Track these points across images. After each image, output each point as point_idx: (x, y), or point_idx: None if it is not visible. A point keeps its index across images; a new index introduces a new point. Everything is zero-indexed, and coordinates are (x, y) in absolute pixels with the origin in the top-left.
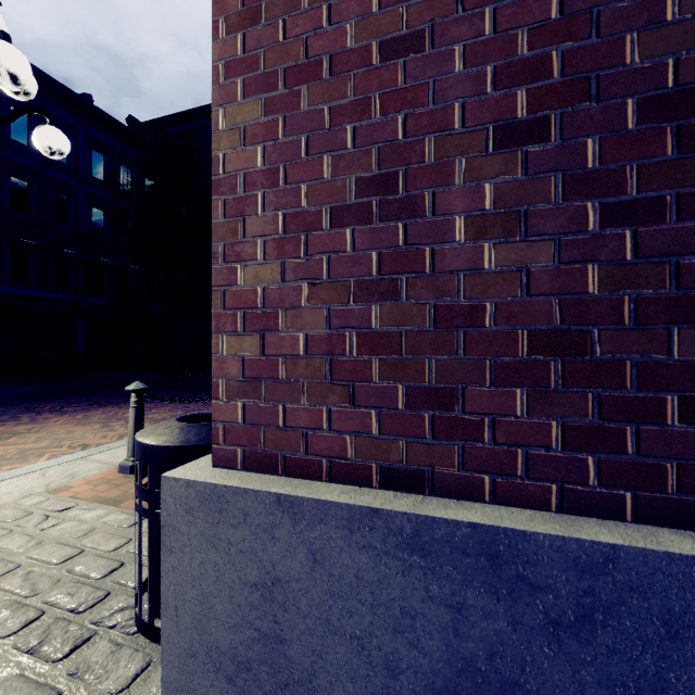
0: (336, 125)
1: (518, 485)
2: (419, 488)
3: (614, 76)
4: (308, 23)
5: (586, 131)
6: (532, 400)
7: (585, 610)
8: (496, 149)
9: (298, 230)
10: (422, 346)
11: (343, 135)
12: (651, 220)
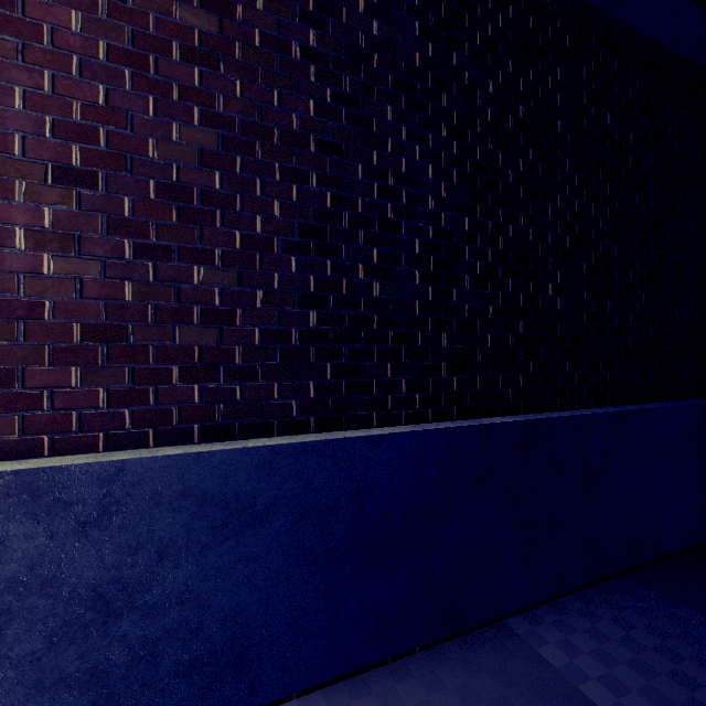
0: None
1: (74, 439)
2: None
3: (142, 161)
4: None
5: (125, 192)
6: (85, 374)
7: (105, 508)
8: (55, 183)
9: None
10: None
11: None
12: (164, 259)
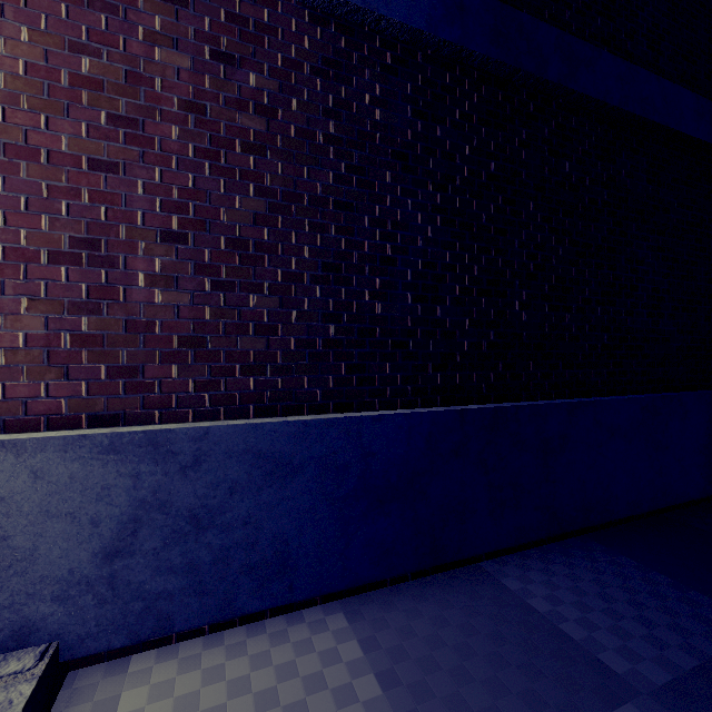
0: (53, 197)
1: (174, 413)
2: (116, 423)
3: (217, 224)
4: (28, 120)
5: (205, 245)
6: (181, 370)
7: (197, 457)
8: (162, 242)
9: (18, 260)
10: (118, 343)
11: (59, 205)
12: (231, 291)
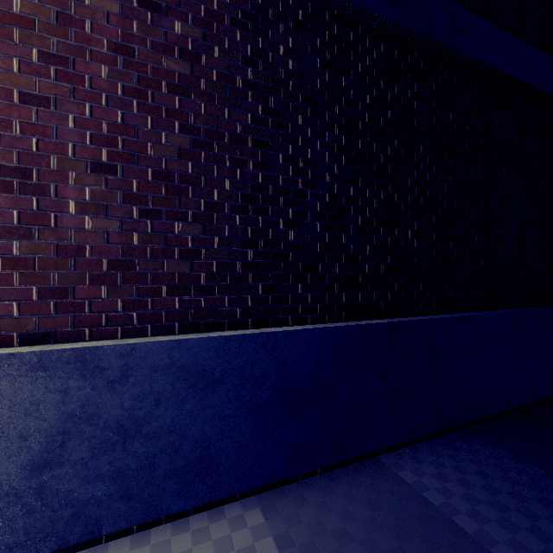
0: None
1: (103, 330)
2: (47, 341)
3: (144, 157)
4: None
5: (133, 177)
6: (110, 290)
7: (124, 372)
8: (92, 172)
9: None
10: (49, 266)
11: None
12: (157, 218)
